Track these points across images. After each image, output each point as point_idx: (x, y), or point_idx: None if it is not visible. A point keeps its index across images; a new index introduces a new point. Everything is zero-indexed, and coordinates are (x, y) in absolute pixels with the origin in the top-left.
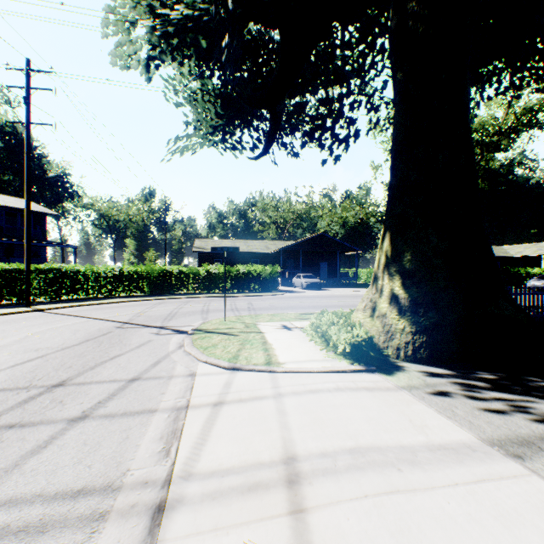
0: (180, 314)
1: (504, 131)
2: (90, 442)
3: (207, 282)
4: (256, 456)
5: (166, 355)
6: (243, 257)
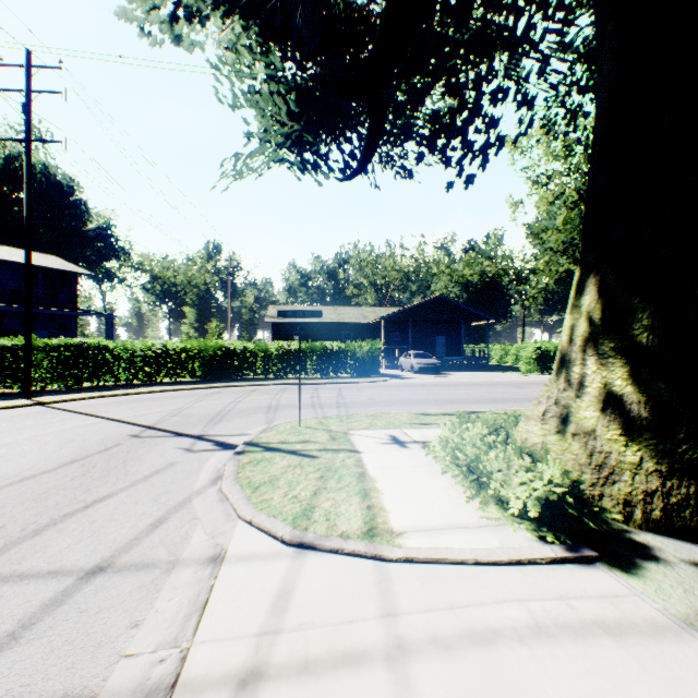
0: (235, 413)
1: None
2: None
3: (282, 363)
4: None
5: (184, 501)
6: (332, 330)
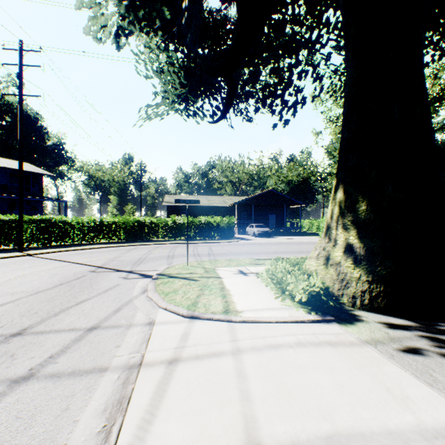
0: (148, 259)
1: (430, 100)
2: (23, 415)
3: (174, 231)
4: (212, 444)
5: (129, 301)
6: (205, 210)
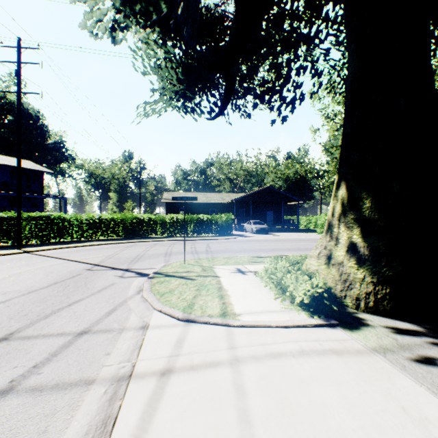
0: (146, 257)
1: None
2: None
3: (172, 228)
4: None
5: (123, 302)
6: (203, 207)
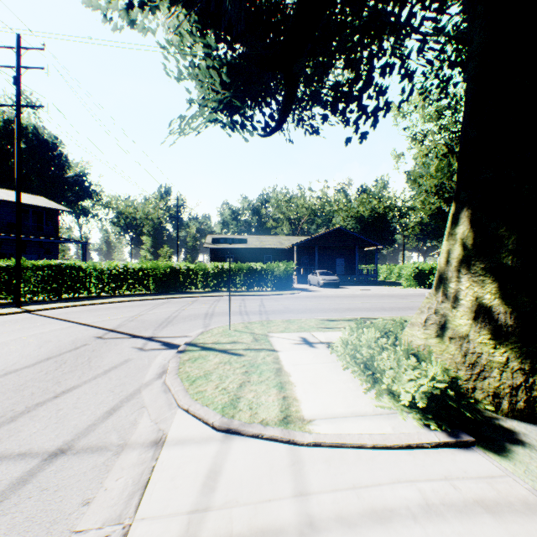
0: (179, 319)
1: None
2: None
3: (217, 280)
4: None
5: (134, 392)
6: (256, 254)
